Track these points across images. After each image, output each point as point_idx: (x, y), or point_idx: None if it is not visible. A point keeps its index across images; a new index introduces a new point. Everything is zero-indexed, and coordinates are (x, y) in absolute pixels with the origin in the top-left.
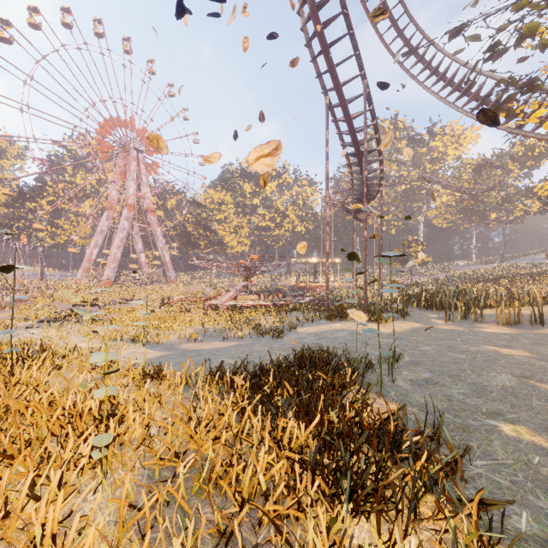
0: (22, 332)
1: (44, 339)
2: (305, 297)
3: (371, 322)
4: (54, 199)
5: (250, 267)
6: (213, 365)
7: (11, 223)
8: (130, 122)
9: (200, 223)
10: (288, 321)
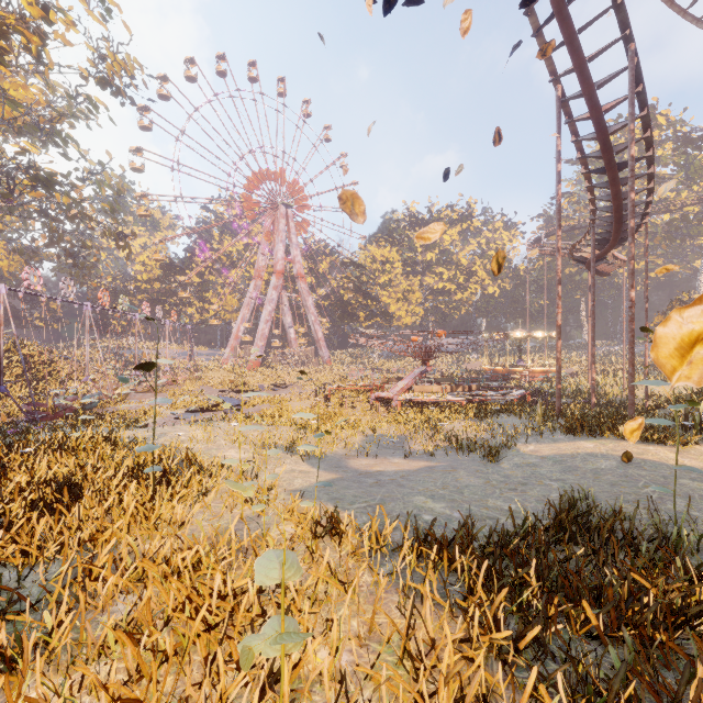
0: (169, 430)
1: (191, 442)
2: (511, 390)
3: (651, 443)
4: (202, 270)
5: (429, 346)
6: (407, 509)
7: (163, 299)
8: (279, 174)
9: (359, 288)
10: (501, 432)
